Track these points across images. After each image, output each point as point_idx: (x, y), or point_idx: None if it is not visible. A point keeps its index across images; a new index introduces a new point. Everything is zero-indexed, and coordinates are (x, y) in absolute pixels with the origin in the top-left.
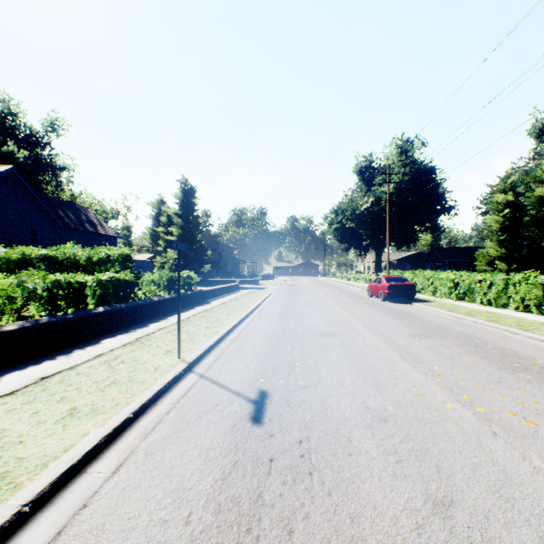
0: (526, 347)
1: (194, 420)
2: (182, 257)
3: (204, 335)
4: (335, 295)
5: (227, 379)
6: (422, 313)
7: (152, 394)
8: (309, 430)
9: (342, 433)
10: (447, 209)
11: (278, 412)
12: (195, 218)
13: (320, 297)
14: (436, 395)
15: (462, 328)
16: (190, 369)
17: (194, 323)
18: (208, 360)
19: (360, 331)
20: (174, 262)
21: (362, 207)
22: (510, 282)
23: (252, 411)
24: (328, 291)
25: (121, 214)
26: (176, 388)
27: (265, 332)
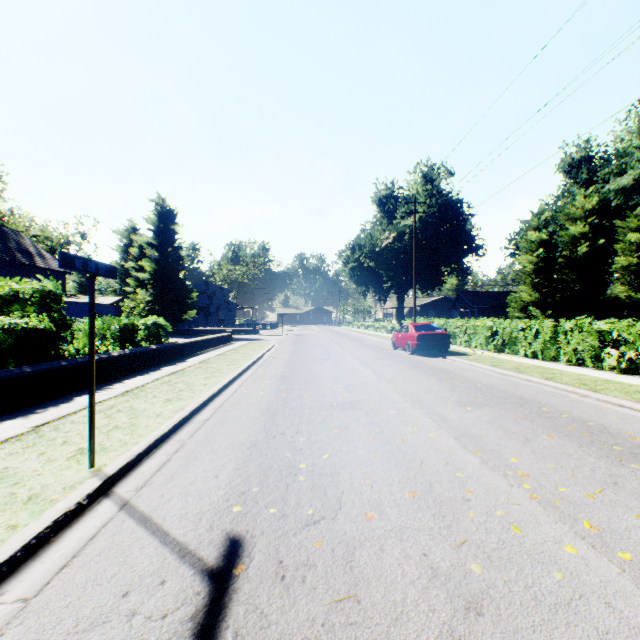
0: (609, 416)
1: None
2: (157, 299)
3: (157, 415)
4: (353, 347)
5: (171, 511)
6: (462, 369)
7: None
8: None
9: None
10: (475, 249)
11: (257, 606)
12: (176, 250)
13: (334, 350)
14: (539, 524)
15: (518, 390)
16: (108, 489)
17: (149, 393)
18: (150, 466)
19: (392, 399)
20: (147, 306)
21: (383, 243)
22: (560, 330)
23: (201, 609)
24: (344, 342)
25: (72, 242)
26: (56, 544)
27: (257, 405)
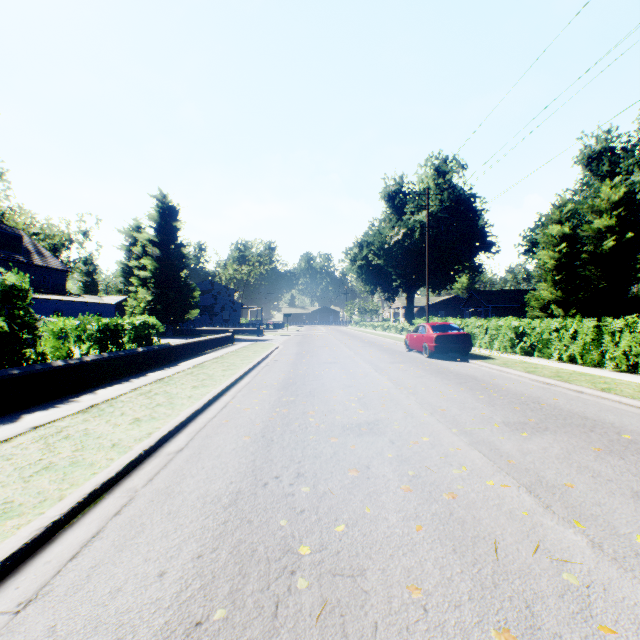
0: None
1: None
2: (158, 298)
3: (113, 444)
4: (362, 349)
5: None
6: (493, 376)
7: None
8: None
9: None
10: (487, 246)
11: None
12: (178, 248)
13: (342, 352)
14: None
15: (574, 405)
16: None
17: (117, 409)
18: (64, 547)
19: (420, 419)
20: (148, 305)
21: (392, 240)
22: (605, 331)
23: None
24: (352, 343)
25: (74, 241)
26: None
27: (249, 427)
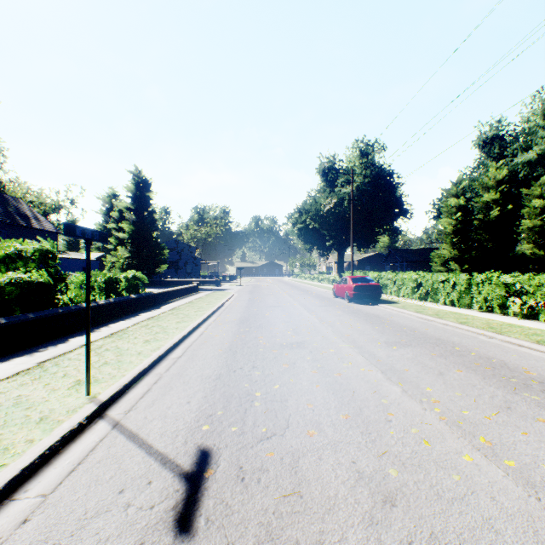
0: (509, 354)
1: (66, 538)
2: (134, 255)
3: (139, 353)
4: (300, 296)
5: (153, 429)
6: (391, 315)
7: (5, 482)
8: (274, 544)
9: (329, 544)
10: (404, 212)
11: (223, 500)
12: (150, 214)
13: (284, 298)
14: (445, 439)
15: (437, 332)
16: (102, 412)
17: (131, 335)
18: (134, 394)
19: (332, 340)
20: (126, 261)
21: (326, 208)
22: (473, 282)
23: (180, 502)
24: (293, 292)
25: (63, 207)
26: (64, 454)
27: (220, 345)
